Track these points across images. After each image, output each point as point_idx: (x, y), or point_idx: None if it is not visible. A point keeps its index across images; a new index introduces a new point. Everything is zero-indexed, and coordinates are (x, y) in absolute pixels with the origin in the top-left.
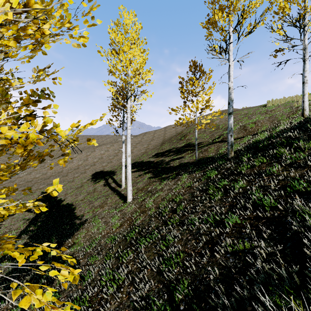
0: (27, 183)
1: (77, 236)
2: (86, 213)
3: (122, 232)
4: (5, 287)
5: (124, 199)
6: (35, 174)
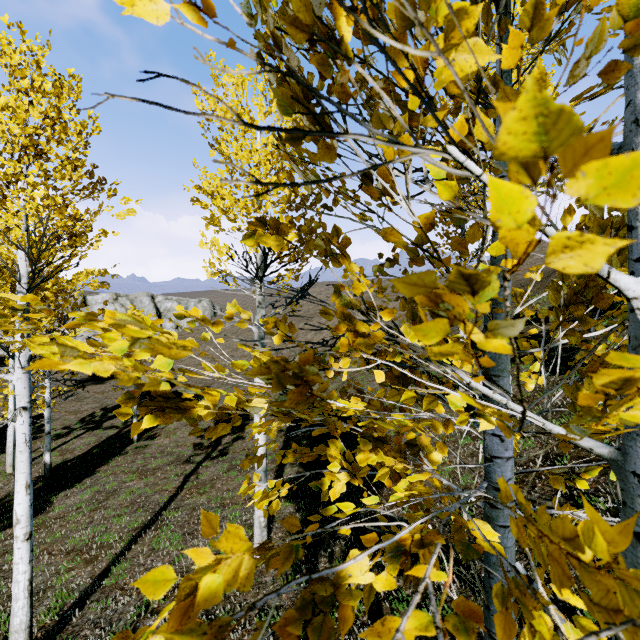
0: None
1: None
2: (393, 435)
3: (536, 498)
4: (307, 550)
5: None
6: None
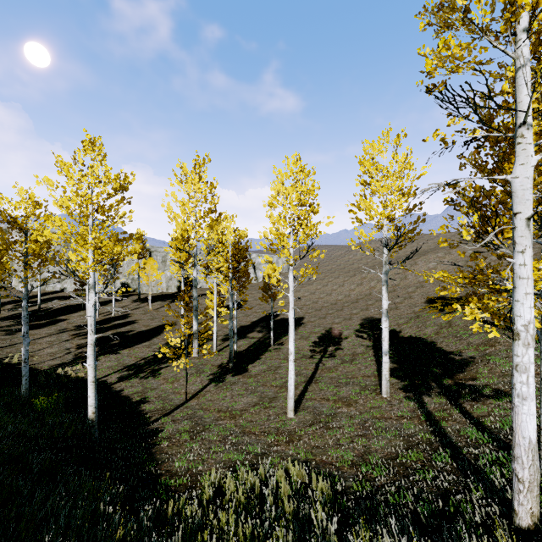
0: (333, 306)
1: (473, 371)
2: (462, 349)
3: None
4: (414, 395)
5: (537, 339)
6: (336, 295)
